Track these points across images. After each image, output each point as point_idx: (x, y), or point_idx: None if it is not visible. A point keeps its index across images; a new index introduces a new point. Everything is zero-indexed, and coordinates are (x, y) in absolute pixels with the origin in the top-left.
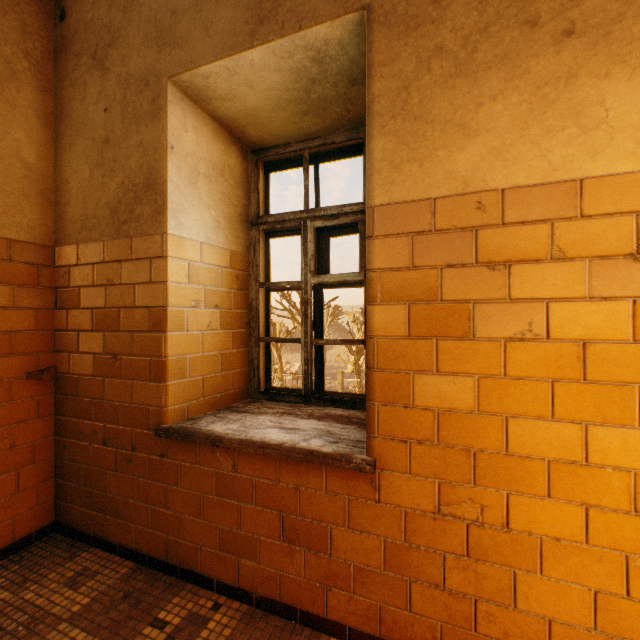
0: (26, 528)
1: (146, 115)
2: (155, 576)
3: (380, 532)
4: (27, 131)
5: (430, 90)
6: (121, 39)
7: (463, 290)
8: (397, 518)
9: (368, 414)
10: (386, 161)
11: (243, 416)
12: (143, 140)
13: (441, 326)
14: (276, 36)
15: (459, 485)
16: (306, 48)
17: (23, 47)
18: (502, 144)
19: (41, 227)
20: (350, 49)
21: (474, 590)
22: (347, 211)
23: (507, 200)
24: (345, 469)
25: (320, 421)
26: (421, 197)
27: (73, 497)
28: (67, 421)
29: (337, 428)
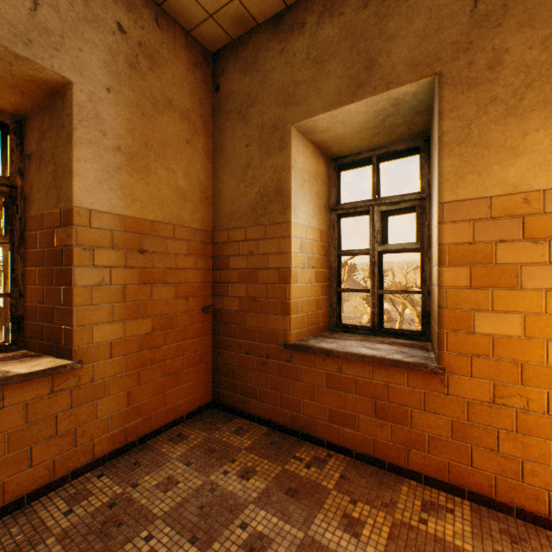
0: (200, 401)
1: (276, 148)
2: (284, 436)
3: (448, 414)
4: (201, 163)
5: (486, 126)
6: (258, 101)
7: (512, 257)
8: (461, 405)
9: (439, 337)
10: (452, 173)
11: (335, 340)
12: (274, 164)
13: (495, 280)
14: (370, 95)
15: (509, 385)
16: (389, 99)
17: (199, 113)
18: (543, 160)
19: (206, 220)
20: (420, 96)
21: (521, 454)
22: (407, 199)
23: (547, 197)
24: (421, 373)
25: (391, 345)
26: (479, 196)
27: (224, 386)
28: (220, 339)
29: (406, 350)
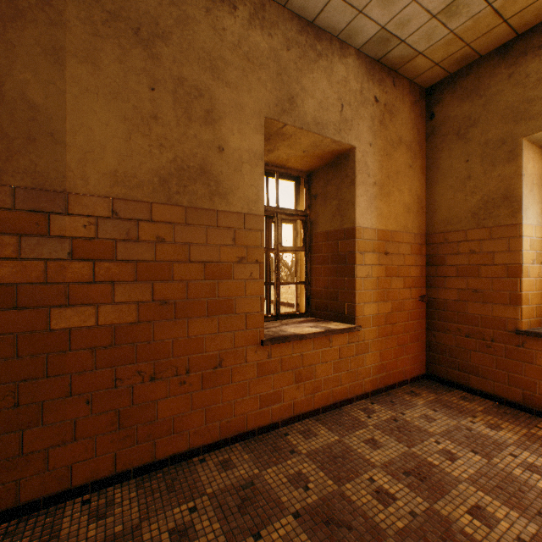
0: (417, 371)
1: (502, 160)
2: (514, 410)
3: None
4: (417, 180)
5: None
6: (480, 122)
7: None
8: None
9: None
10: None
11: None
12: (499, 174)
13: None
14: None
15: None
16: None
17: (417, 141)
18: None
19: (421, 225)
20: None
21: None
22: None
23: None
24: None
25: None
26: None
27: (439, 362)
28: (434, 323)
29: None
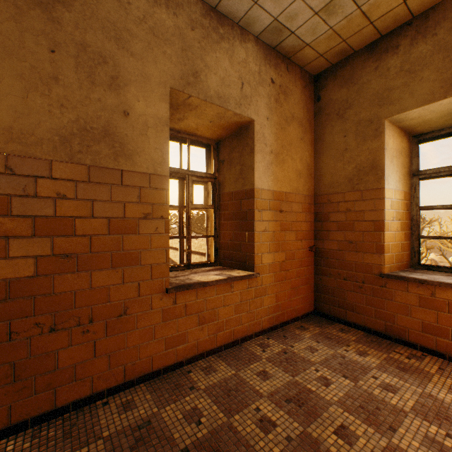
0: (307, 309)
1: (370, 136)
2: (379, 338)
3: None
4: (307, 151)
5: None
6: (354, 105)
7: None
8: None
9: None
10: None
11: (422, 274)
12: (368, 147)
13: None
14: None
15: None
16: None
17: (307, 118)
18: None
19: (310, 188)
20: None
21: None
22: None
23: None
24: None
25: None
26: None
27: (324, 301)
28: (321, 268)
29: None
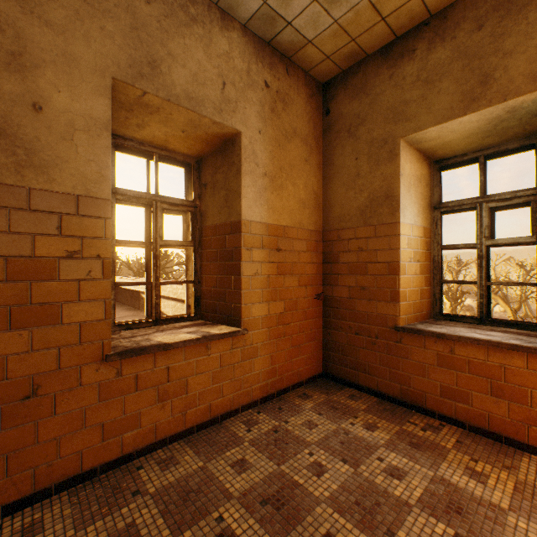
0: (314, 371)
1: (385, 159)
2: (393, 405)
3: None
4: (314, 176)
5: None
6: (367, 121)
7: None
8: None
9: None
10: None
11: (442, 326)
12: (383, 173)
13: None
14: (484, 107)
15: None
16: (504, 108)
17: (313, 135)
18: None
19: (318, 222)
20: None
21: None
22: (520, 195)
23: None
24: None
25: (504, 333)
26: None
27: (334, 360)
28: (330, 321)
29: (522, 337)
